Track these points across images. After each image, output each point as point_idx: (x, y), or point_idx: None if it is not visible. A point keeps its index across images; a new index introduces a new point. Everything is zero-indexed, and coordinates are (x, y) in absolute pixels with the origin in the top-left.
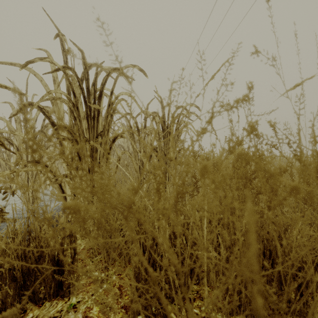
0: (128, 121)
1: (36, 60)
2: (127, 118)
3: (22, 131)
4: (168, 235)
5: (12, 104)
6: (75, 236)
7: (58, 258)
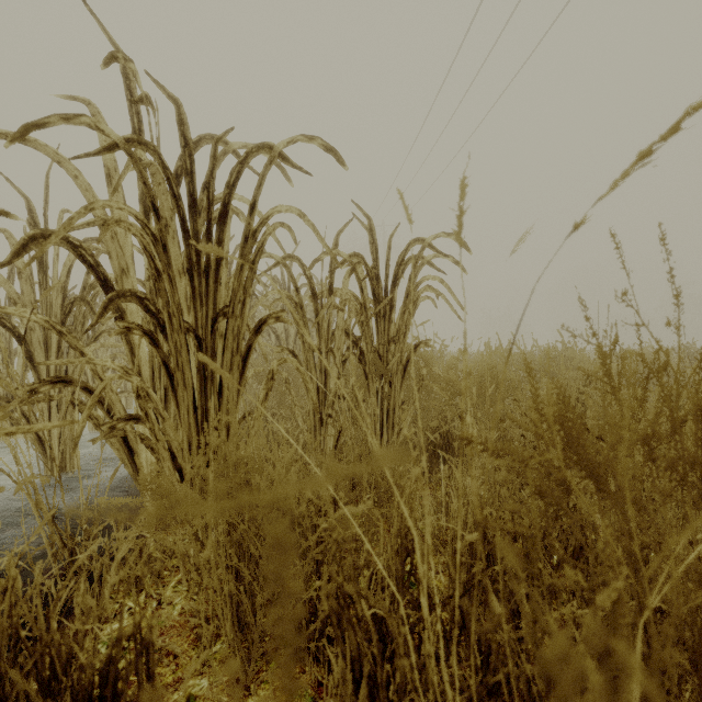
0: (290, 275)
1: (52, 120)
2: (288, 268)
3: (35, 298)
4: (411, 598)
5: (11, 234)
6: (152, 640)
7: (101, 698)
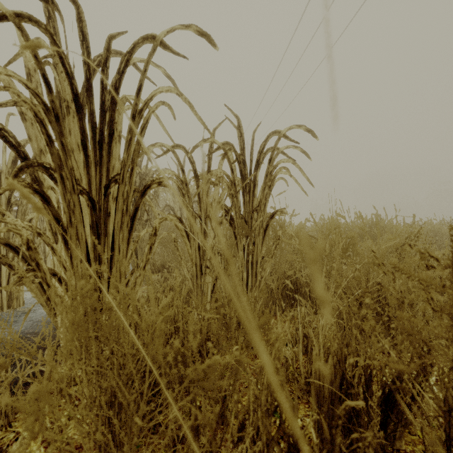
0: (178, 160)
1: None
2: (176, 155)
3: None
4: (280, 452)
5: None
6: None
7: None
